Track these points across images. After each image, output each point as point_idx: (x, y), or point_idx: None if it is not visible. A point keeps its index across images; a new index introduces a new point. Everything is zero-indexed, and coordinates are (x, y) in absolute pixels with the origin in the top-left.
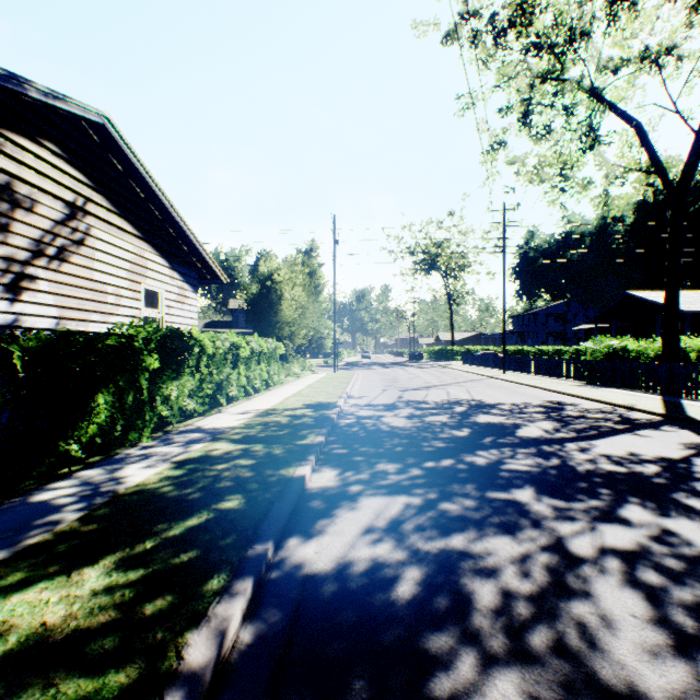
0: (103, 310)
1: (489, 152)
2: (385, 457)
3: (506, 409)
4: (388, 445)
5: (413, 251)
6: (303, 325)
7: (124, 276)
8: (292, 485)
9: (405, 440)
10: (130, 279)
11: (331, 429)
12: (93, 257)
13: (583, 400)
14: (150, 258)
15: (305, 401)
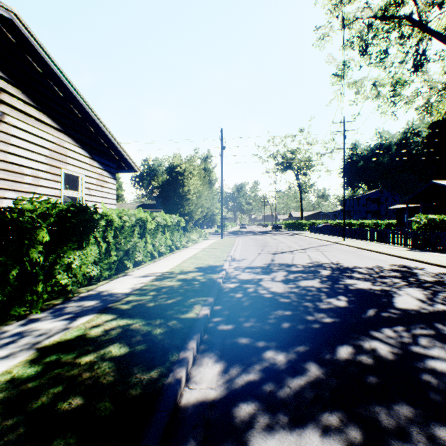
0: (19, 188)
1: (341, 70)
2: (273, 339)
3: (366, 273)
4: (273, 319)
5: (275, 156)
6: (199, 205)
7: (42, 160)
8: (158, 408)
9: (288, 311)
10: (49, 164)
11: (217, 295)
12: (7, 141)
13: (424, 264)
14: (70, 148)
15: (198, 264)
